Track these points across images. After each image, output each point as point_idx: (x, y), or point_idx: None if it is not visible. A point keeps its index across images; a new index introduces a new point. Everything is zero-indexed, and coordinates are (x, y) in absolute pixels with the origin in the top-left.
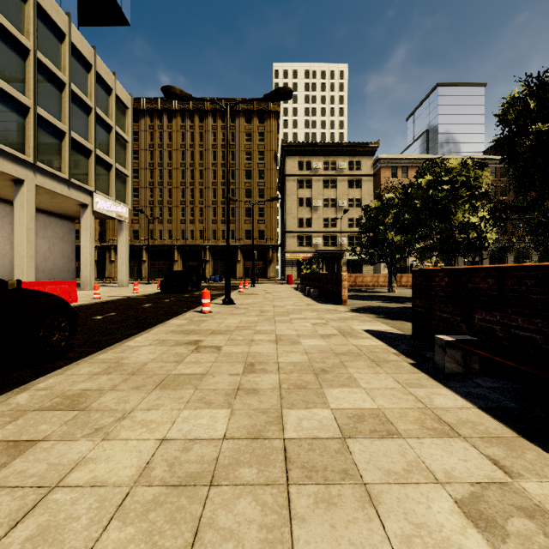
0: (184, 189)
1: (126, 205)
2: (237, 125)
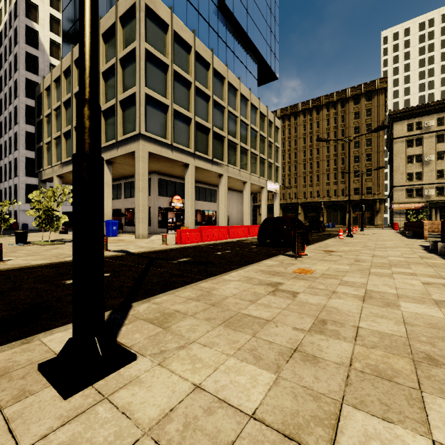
0: (305, 163)
1: (278, 183)
2: (346, 109)
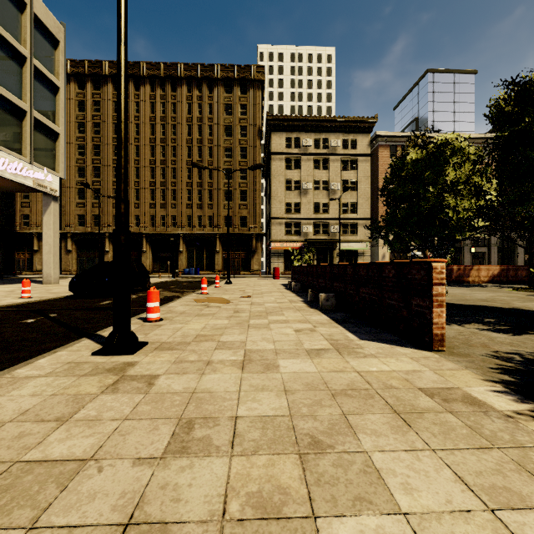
0: (154, 168)
1: (54, 172)
2: (215, 95)
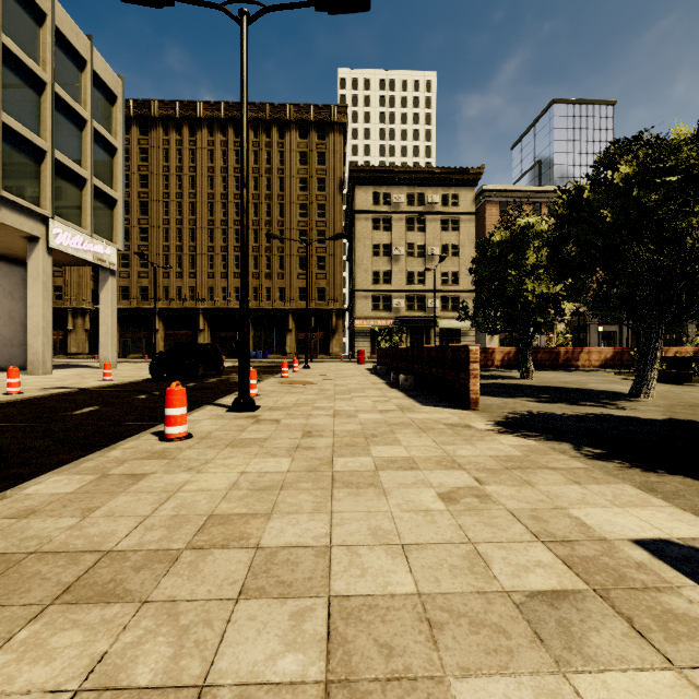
0: (213, 229)
1: (112, 243)
2: (287, 141)
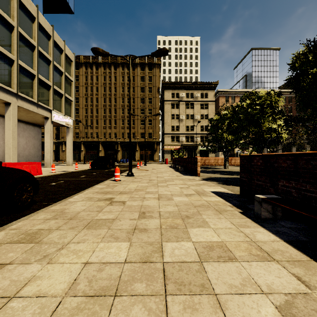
0: (105, 108)
1: (71, 118)
2: (136, 72)
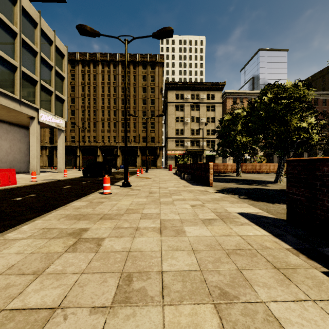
0: (104, 110)
1: (63, 119)
2: (137, 71)
